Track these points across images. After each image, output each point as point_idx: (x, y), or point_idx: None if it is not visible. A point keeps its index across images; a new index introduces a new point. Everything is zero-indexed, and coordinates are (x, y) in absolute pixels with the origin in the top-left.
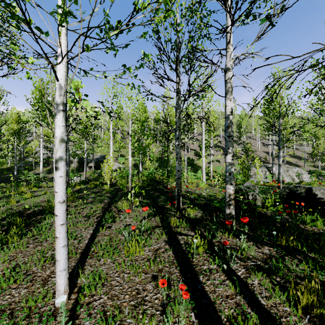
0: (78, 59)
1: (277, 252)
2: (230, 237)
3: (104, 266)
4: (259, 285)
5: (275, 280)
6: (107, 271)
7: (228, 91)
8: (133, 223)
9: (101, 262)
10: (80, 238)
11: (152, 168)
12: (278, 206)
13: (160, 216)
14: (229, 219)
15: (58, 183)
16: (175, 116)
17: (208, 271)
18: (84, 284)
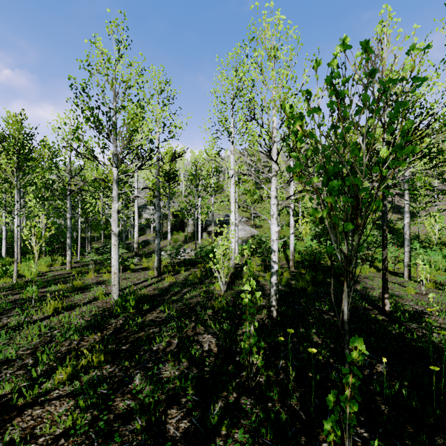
0: None
1: None
2: None
3: None
4: None
5: None
6: None
7: None
8: None
9: None
10: None
11: (309, 237)
12: None
13: None
14: None
15: None
16: None
17: None
18: None
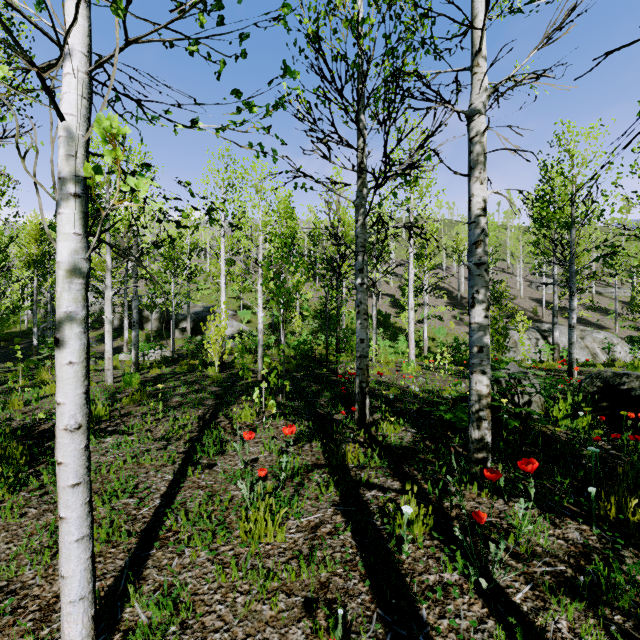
0: (115, 64)
1: (600, 536)
2: (484, 495)
3: (190, 572)
4: (572, 636)
5: (612, 619)
6: (196, 585)
7: (477, 163)
8: (263, 456)
9: (185, 560)
10: (144, 494)
11: (306, 333)
12: (581, 419)
13: (322, 440)
14: (480, 452)
15: (64, 380)
16: (356, 221)
17: (441, 594)
18: (137, 622)
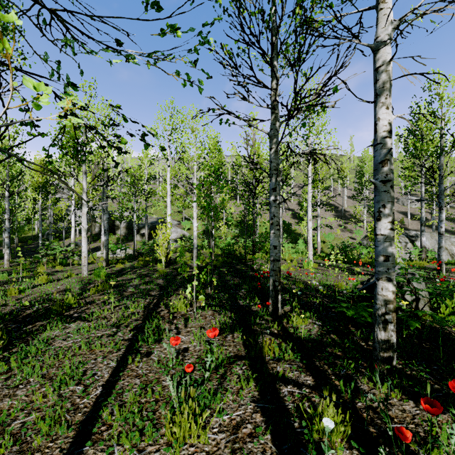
0: None
1: None
2: (394, 396)
3: None
4: None
5: None
6: None
7: (383, 89)
8: (192, 345)
9: None
10: (88, 383)
11: (230, 237)
12: None
13: (242, 331)
14: (386, 352)
15: None
16: (270, 149)
17: None
18: None
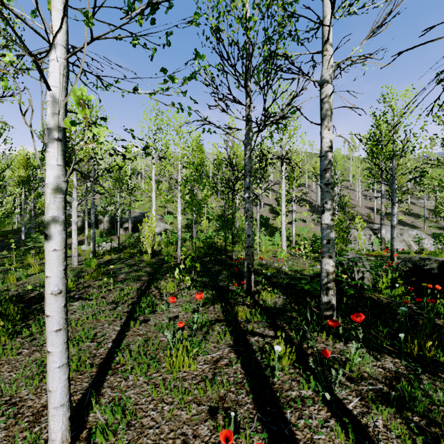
0: (84, 53)
1: (407, 366)
2: (330, 339)
3: (133, 390)
4: (385, 430)
5: (412, 419)
6: (137, 399)
7: (326, 116)
8: (181, 314)
9: (129, 382)
10: (101, 340)
11: (211, 231)
12: (397, 289)
13: (221, 304)
14: (328, 311)
15: (50, 261)
16: (245, 155)
17: (300, 403)
18: (98, 422)
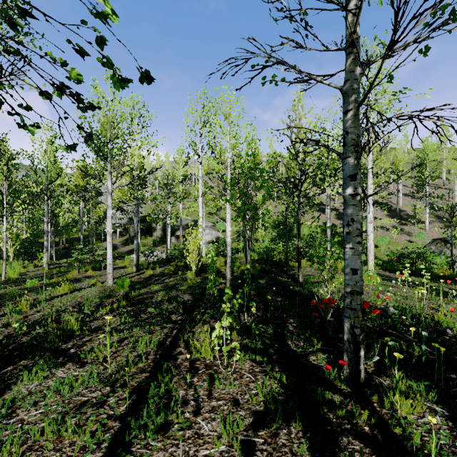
0: None
1: None
2: None
3: None
4: None
5: None
6: None
7: None
8: (218, 452)
9: None
10: None
11: (267, 240)
12: None
13: (304, 421)
14: None
15: None
16: (344, 113)
17: None
18: None
